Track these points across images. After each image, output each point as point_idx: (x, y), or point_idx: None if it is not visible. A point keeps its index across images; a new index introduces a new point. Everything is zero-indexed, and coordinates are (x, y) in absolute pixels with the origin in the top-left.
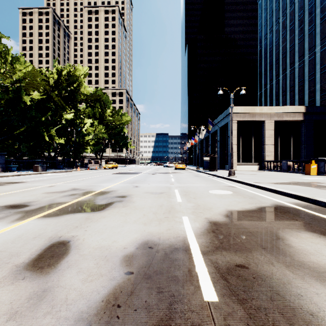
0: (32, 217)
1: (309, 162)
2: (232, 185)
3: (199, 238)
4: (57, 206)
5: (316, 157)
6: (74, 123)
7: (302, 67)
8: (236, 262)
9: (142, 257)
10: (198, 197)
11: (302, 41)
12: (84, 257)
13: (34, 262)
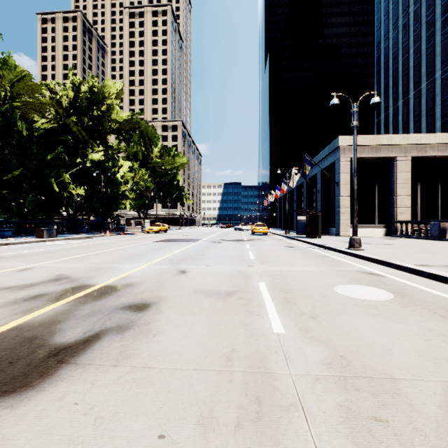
0: None
1: None
2: (371, 270)
3: None
4: None
5: None
6: (103, 166)
7: None
8: None
9: None
10: (323, 314)
11: None
12: None
13: None
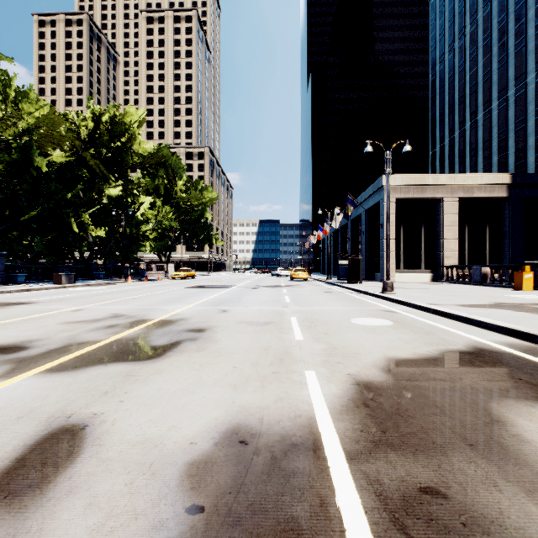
0: (28, 372)
1: (519, 268)
2: (390, 309)
3: (340, 419)
4: (79, 349)
5: (529, 259)
6: (122, 203)
7: (505, 108)
8: (419, 481)
9: (226, 468)
10: (333, 332)
11: (505, 65)
12: (107, 467)
13: (3, 479)
